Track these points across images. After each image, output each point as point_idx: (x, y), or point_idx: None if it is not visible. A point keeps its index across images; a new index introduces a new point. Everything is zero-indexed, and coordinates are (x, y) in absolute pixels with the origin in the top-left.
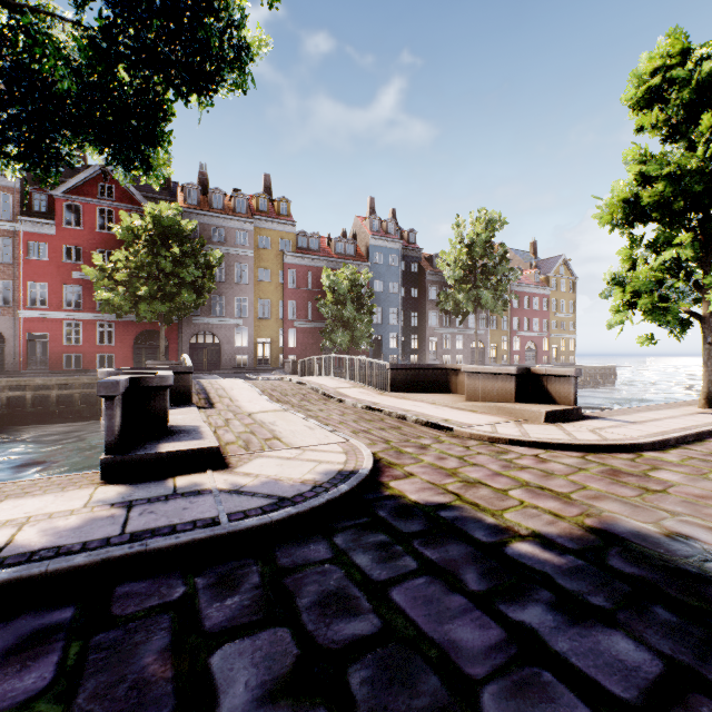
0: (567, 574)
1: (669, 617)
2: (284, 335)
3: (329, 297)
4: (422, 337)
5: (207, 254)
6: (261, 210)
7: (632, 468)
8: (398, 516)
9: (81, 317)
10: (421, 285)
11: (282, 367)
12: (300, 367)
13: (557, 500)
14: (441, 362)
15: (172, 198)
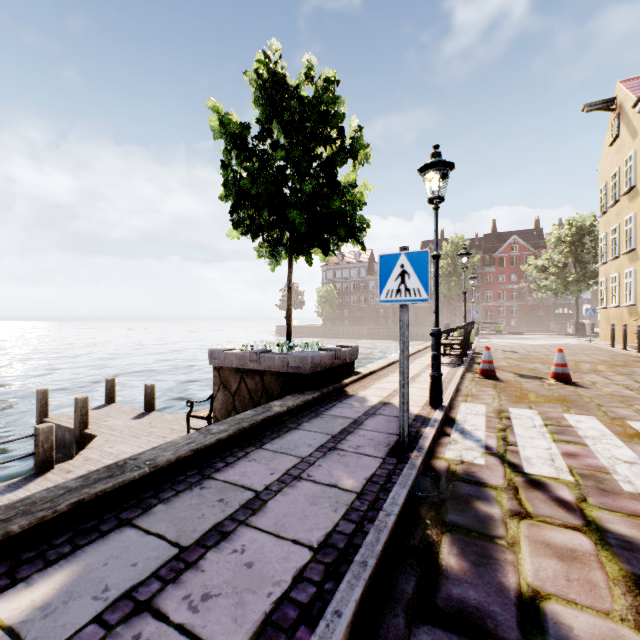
0: None
1: None
2: None
3: None
4: None
5: None
6: None
7: None
8: None
9: (504, 304)
10: None
11: None
12: None
13: None
14: None
15: (542, 240)
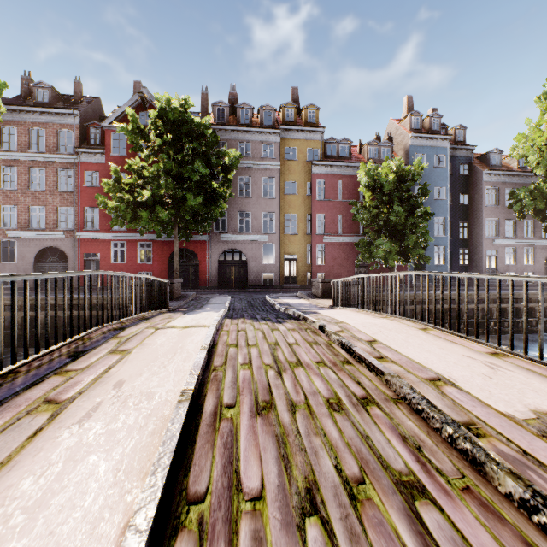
0: None
1: None
2: (311, 251)
3: (368, 199)
4: (475, 251)
5: (221, 153)
6: (288, 121)
7: None
8: None
9: (125, 237)
10: (473, 189)
11: (309, 286)
12: (335, 291)
13: None
14: (502, 280)
15: None
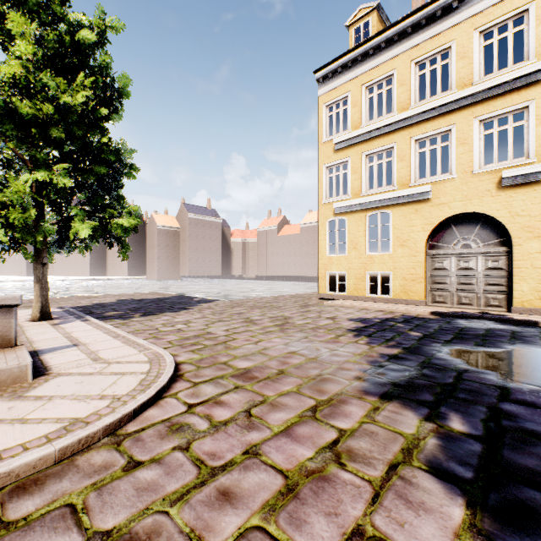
0: (468, 413)
1: (463, 395)
2: None
3: None
4: None
5: None
6: None
7: (229, 370)
8: (540, 518)
9: None
10: None
11: None
12: None
13: (339, 405)
14: None
15: None
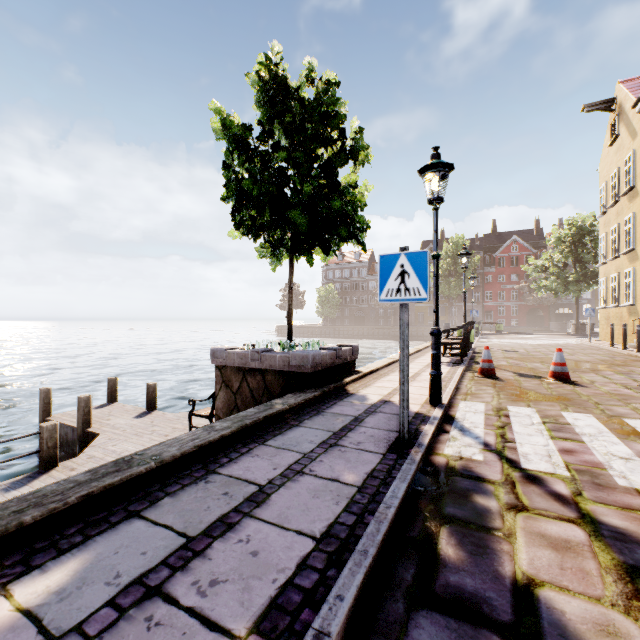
0: None
1: None
2: None
3: None
4: None
5: None
6: None
7: None
8: None
9: (504, 304)
10: None
11: None
12: None
13: None
14: None
15: (542, 240)
